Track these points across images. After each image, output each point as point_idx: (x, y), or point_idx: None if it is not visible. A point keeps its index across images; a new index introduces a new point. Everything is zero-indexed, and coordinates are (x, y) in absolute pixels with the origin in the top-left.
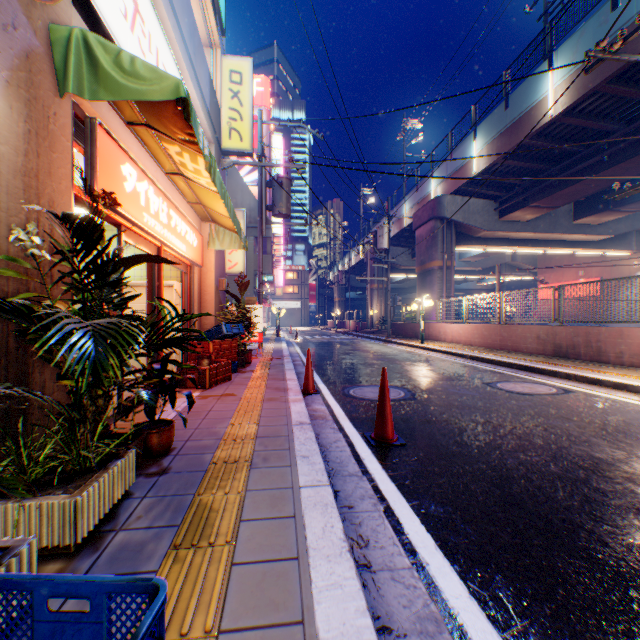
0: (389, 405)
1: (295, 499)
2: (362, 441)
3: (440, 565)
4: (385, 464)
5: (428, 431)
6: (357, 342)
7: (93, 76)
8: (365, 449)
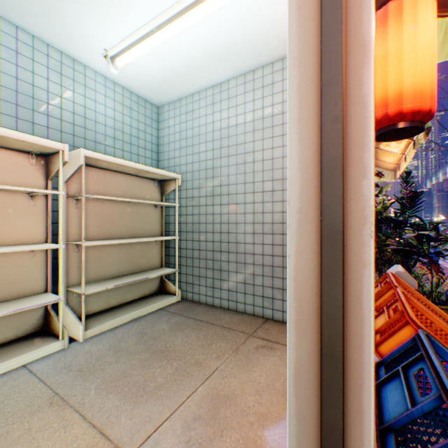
0: None
1: None
2: None
3: None
4: None
5: None
6: None
7: None
8: None
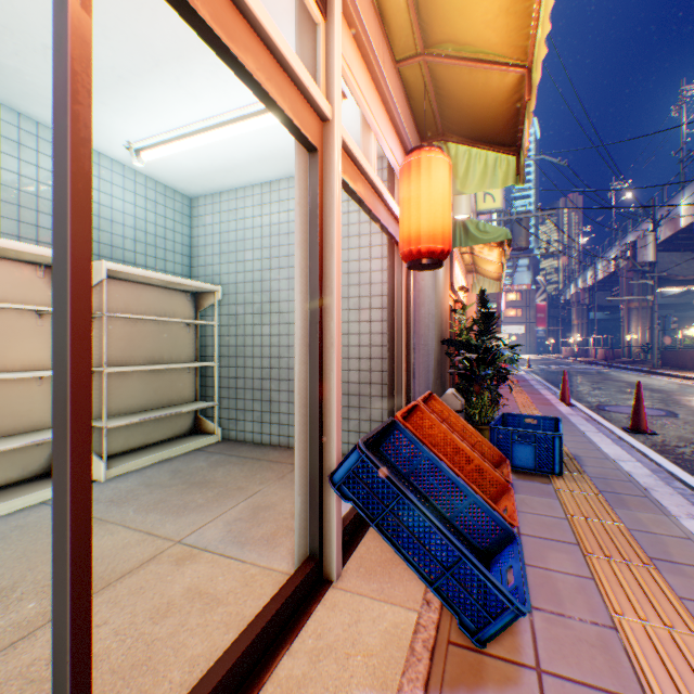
0: (642, 407)
1: (581, 433)
2: (619, 430)
3: (667, 464)
4: (637, 439)
5: (681, 432)
6: (606, 372)
7: (464, 236)
8: (621, 433)
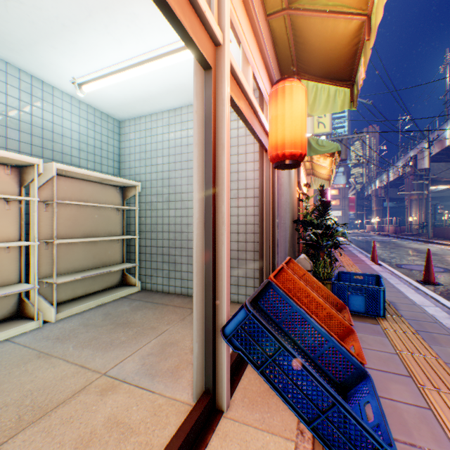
0: (431, 266)
1: (391, 285)
2: (414, 282)
3: None
4: (429, 289)
5: None
6: (397, 242)
7: (308, 149)
8: (417, 284)
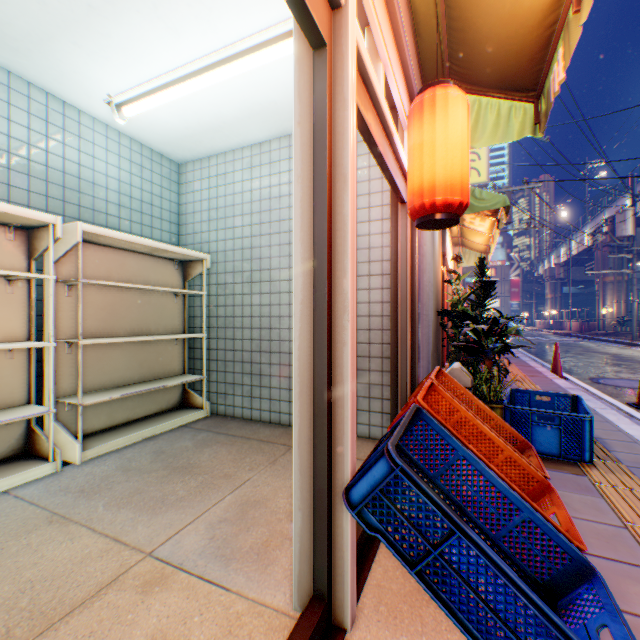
0: None
1: (591, 410)
2: (624, 406)
3: None
4: None
5: None
6: (586, 344)
7: None
8: (628, 409)
